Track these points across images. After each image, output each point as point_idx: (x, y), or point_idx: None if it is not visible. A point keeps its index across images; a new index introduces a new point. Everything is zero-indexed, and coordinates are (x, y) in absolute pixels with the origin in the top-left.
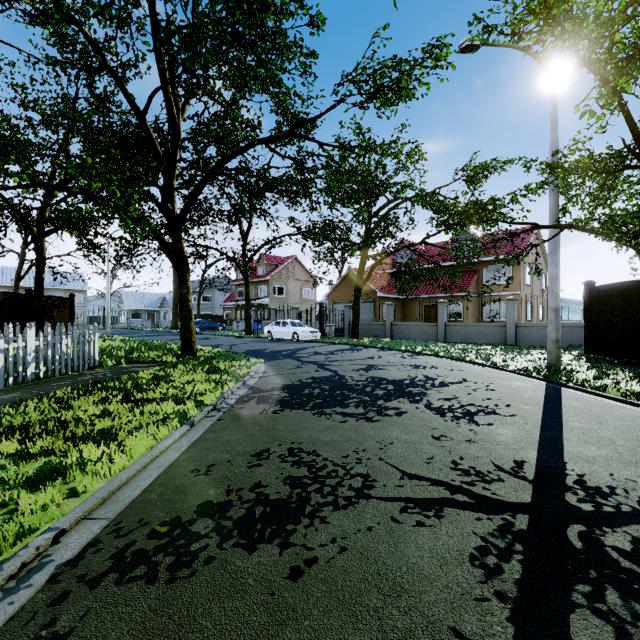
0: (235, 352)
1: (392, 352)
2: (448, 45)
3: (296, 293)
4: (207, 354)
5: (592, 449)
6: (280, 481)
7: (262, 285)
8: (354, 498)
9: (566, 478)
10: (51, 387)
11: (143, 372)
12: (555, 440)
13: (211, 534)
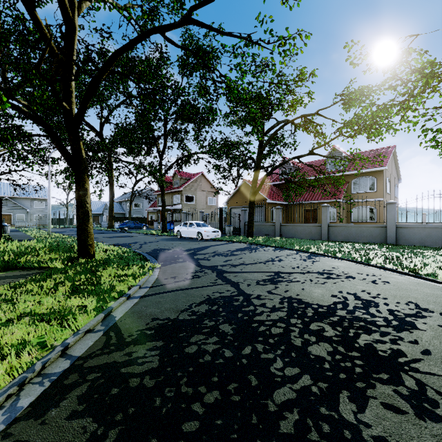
0: (139, 252)
1: (288, 252)
2: None
3: (203, 201)
4: (104, 257)
5: None
6: None
7: (177, 194)
8: None
9: None
10: None
11: None
12: None
13: None
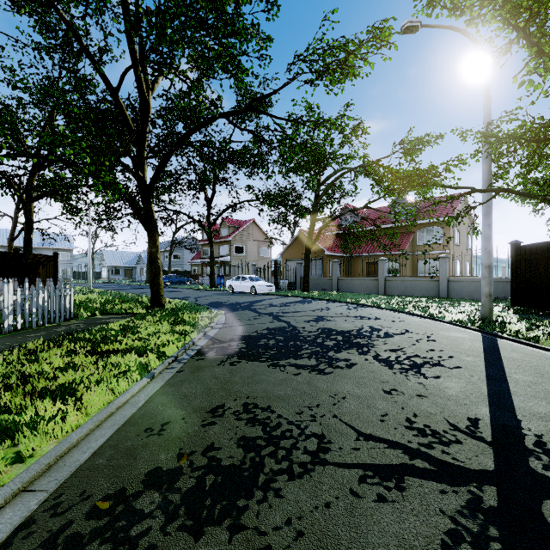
0: (199, 304)
1: (339, 304)
2: (390, 28)
3: (254, 252)
4: (174, 306)
5: (542, 405)
6: (233, 443)
7: (224, 245)
8: (310, 464)
9: (525, 439)
10: (25, 338)
11: (114, 323)
12: (503, 394)
13: (155, 512)
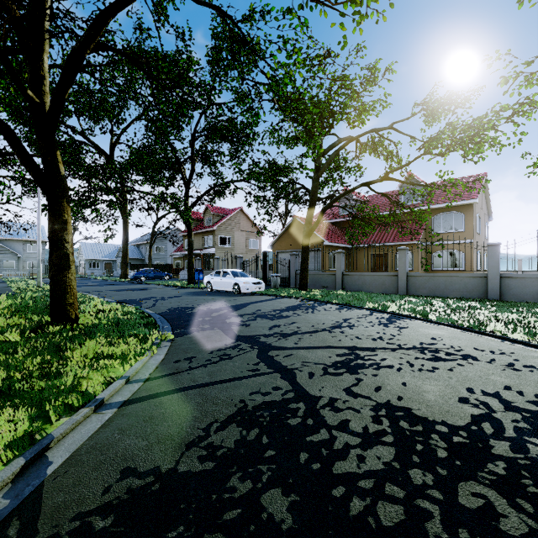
0: (148, 313)
1: (359, 312)
2: None
3: (242, 243)
4: (92, 322)
5: None
6: None
7: (208, 235)
8: None
9: None
10: None
11: None
12: None
13: None
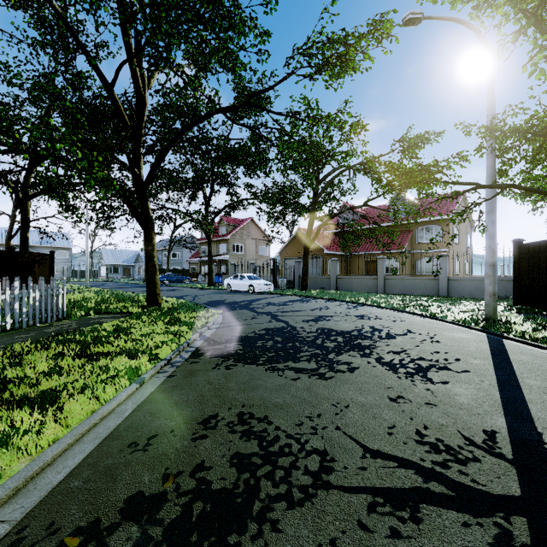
0: (197, 303)
1: (338, 303)
2: (391, 20)
3: (252, 250)
4: (170, 305)
5: None
6: (226, 461)
7: (223, 243)
8: (311, 488)
9: None
10: (13, 340)
11: (107, 323)
12: (518, 402)
13: None
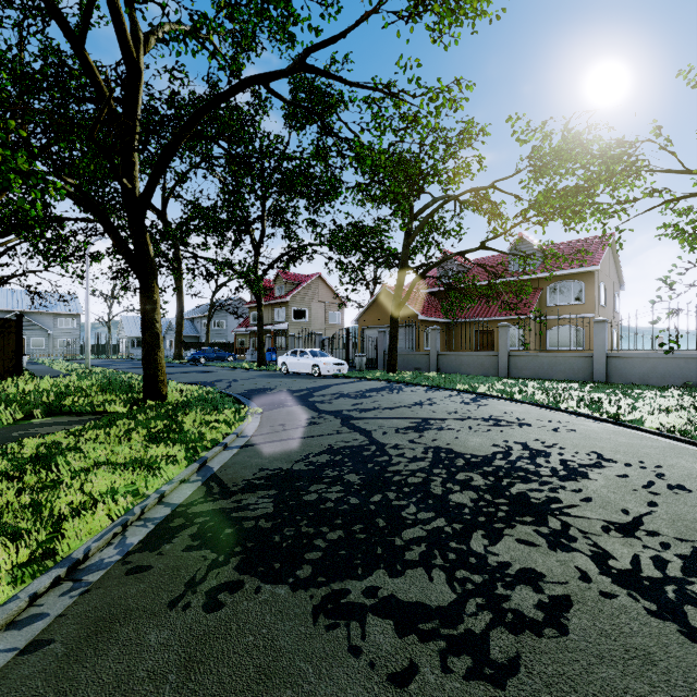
0: (229, 393)
1: (446, 393)
2: None
3: (320, 317)
4: (181, 398)
5: None
6: None
7: (280, 308)
8: None
9: None
10: None
11: (38, 439)
12: None
13: None
